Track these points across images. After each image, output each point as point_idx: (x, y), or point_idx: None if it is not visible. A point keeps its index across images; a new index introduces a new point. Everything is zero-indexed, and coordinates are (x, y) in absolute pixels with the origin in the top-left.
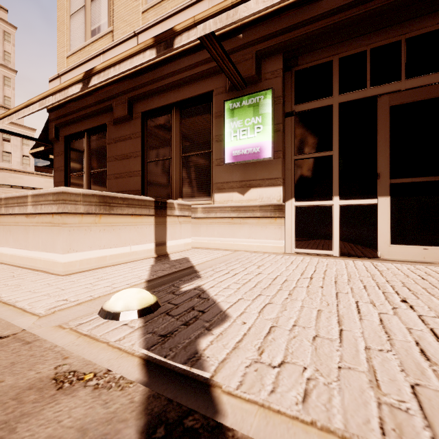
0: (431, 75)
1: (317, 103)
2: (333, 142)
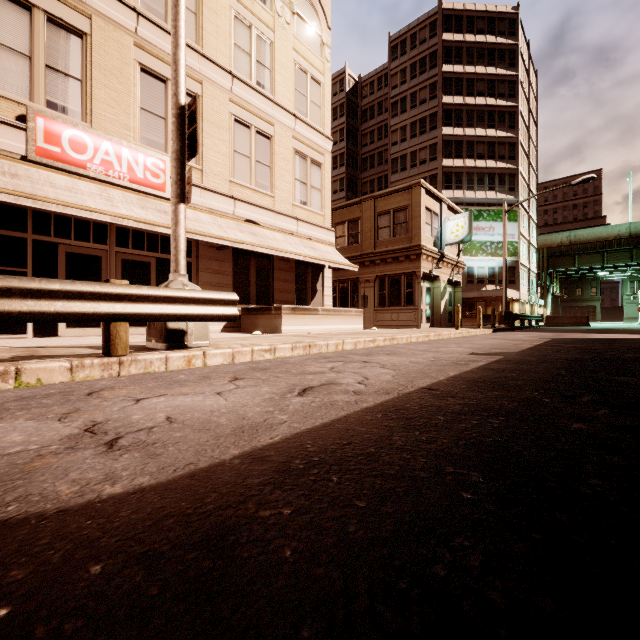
0: (87, 243)
1: (15, 233)
2: (28, 263)
